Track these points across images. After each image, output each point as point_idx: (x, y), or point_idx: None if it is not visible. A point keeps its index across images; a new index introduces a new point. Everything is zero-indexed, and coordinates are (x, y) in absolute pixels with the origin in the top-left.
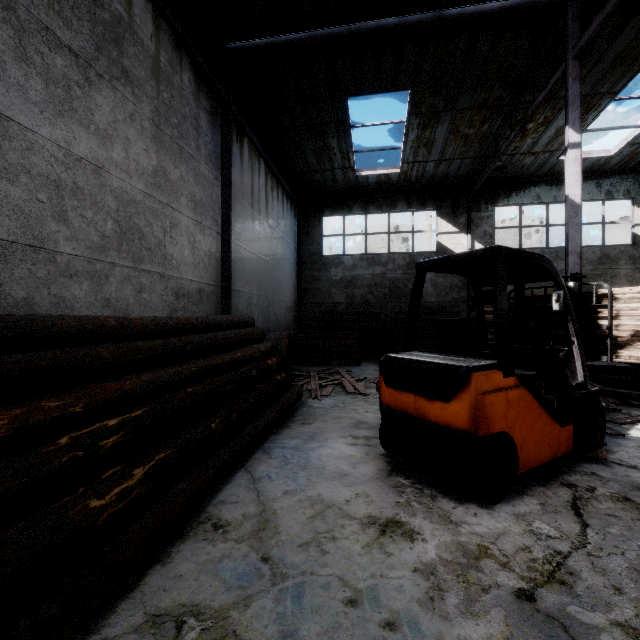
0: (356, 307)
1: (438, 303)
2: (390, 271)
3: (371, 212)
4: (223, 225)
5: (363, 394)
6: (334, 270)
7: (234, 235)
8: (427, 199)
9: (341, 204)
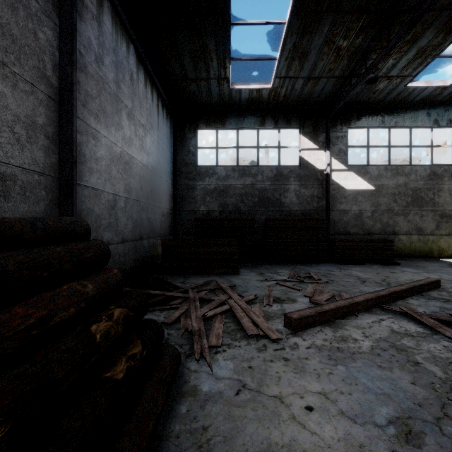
0: (228, 214)
1: (301, 211)
2: (259, 182)
3: (242, 128)
4: (62, 90)
5: (273, 340)
6: (208, 180)
7: (86, 114)
8: (291, 118)
9: (215, 119)
